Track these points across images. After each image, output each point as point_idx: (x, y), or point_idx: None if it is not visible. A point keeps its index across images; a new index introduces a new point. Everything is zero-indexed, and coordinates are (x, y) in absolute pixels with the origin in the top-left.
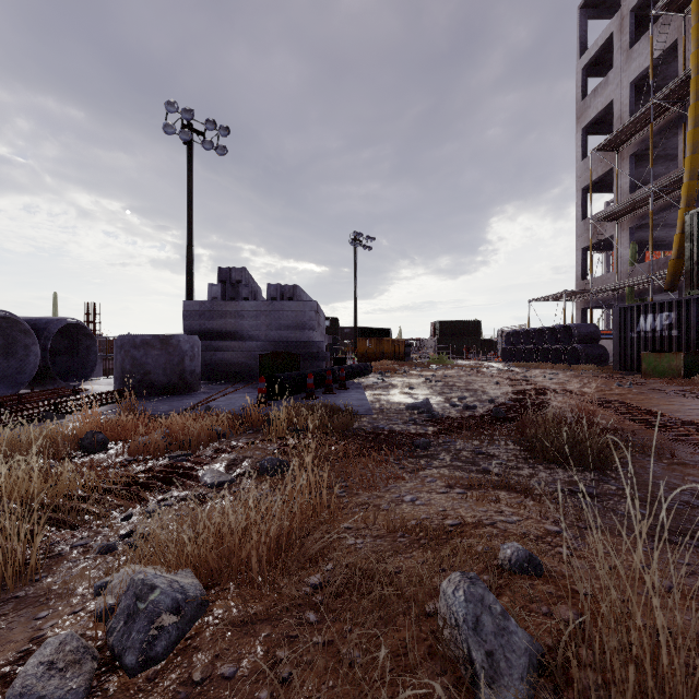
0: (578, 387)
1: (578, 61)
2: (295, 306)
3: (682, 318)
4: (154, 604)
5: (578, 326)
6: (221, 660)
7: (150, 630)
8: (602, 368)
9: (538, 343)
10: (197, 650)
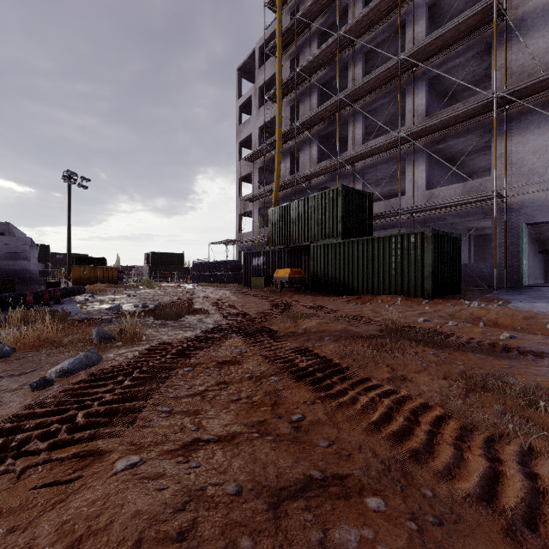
0: (215, 295)
1: (237, 101)
2: (7, 240)
3: (267, 260)
4: (4, 345)
5: (231, 261)
6: (28, 355)
7: (4, 350)
8: (240, 285)
9: (213, 271)
10: (19, 355)
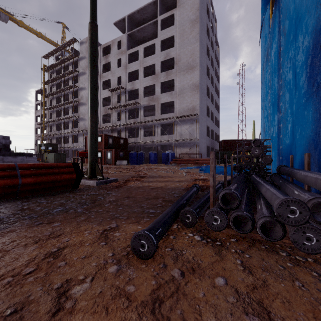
0: None
1: (35, 102)
2: None
3: (37, 156)
4: None
5: None
6: None
7: None
8: None
9: None
10: None
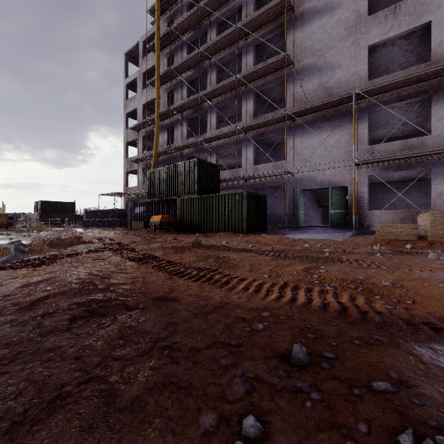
0: (102, 235)
1: (124, 80)
2: None
3: (147, 209)
4: None
5: (118, 209)
6: None
7: None
8: (126, 229)
9: (102, 217)
10: None
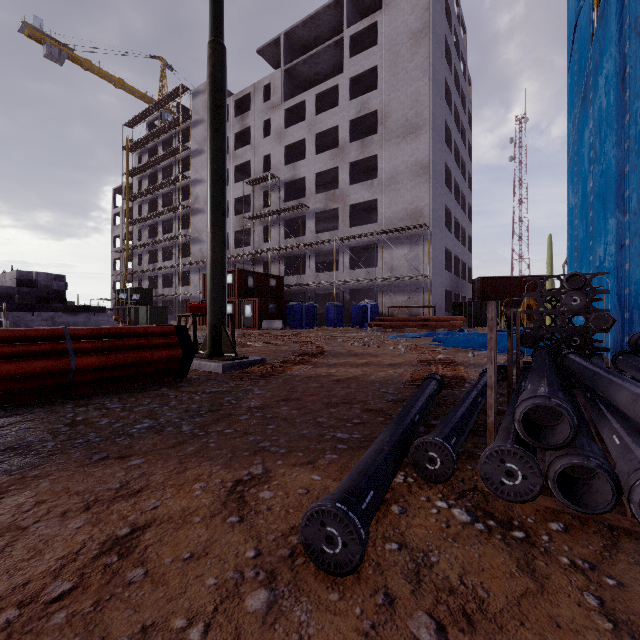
0: None
1: (112, 210)
2: None
3: (115, 312)
4: None
5: None
6: None
7: None
8: None
9: None
10: None
